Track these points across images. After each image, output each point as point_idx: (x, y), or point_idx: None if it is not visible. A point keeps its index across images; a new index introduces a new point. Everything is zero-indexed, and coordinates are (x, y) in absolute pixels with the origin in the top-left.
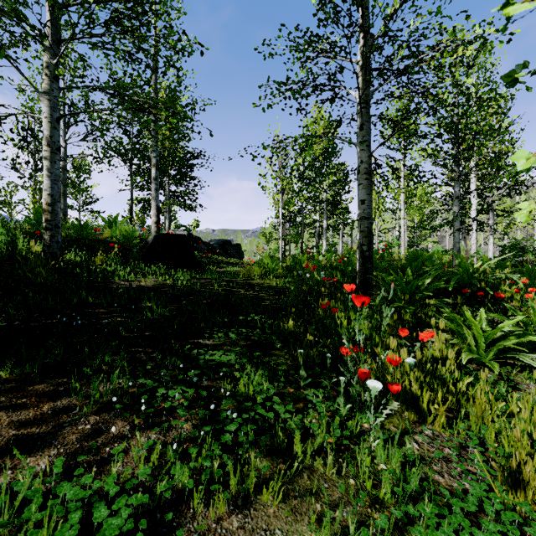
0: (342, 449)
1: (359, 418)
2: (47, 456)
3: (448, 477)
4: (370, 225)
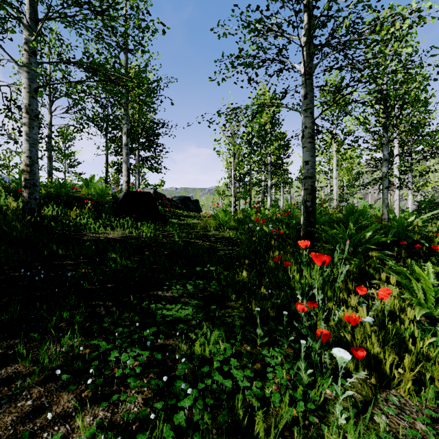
0: (307, 424)
1: (320, 382)
2: None
3: None
4: (313, 184)
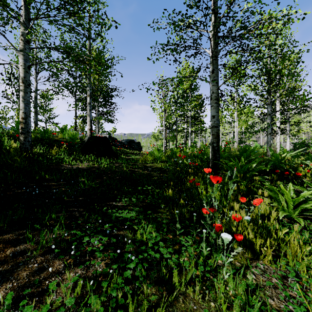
0: (205, 279)
1: (215, 256)
2: (4, 289)
3: (277, 300)
4: (218, 131)
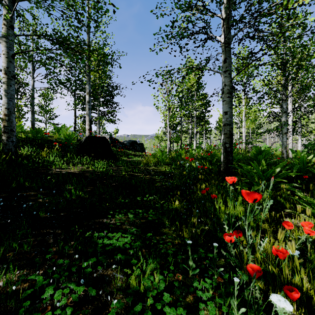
0: None
1: None
2: None
3: None
4: (231, 129)
